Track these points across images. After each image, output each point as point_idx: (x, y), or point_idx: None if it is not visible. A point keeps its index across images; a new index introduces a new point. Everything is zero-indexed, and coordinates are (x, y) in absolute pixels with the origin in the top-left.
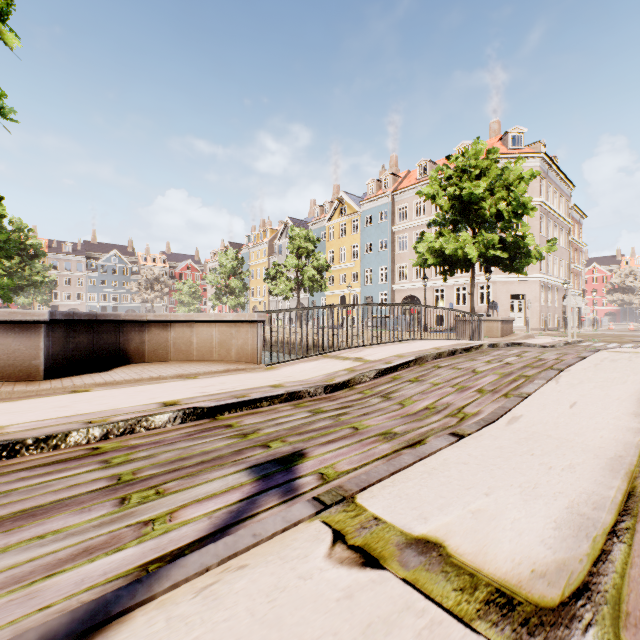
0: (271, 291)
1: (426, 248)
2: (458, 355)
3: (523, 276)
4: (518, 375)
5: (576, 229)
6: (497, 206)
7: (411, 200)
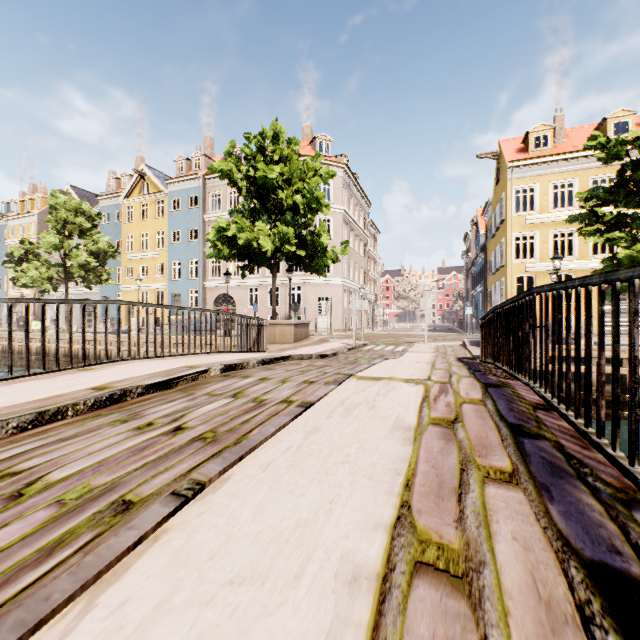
0: (15, 280)
1: (218, 236)
2: (131, 401)
3: (329, 279)
4: (109, 504)
5: (373, 242)
6: (294, 197)
7: (225, 188)
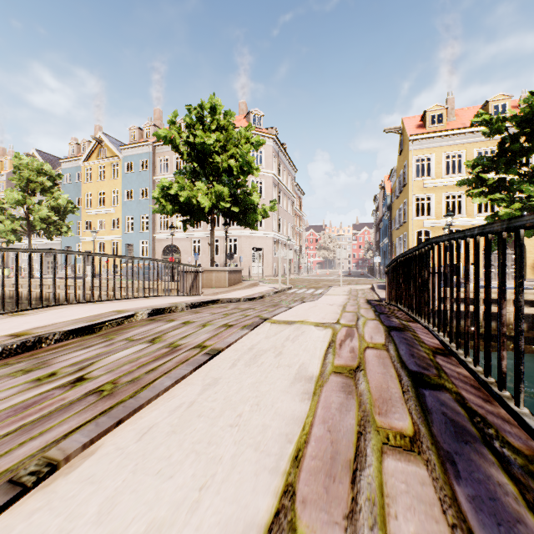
0: None
1: (162, 194)
2: (46, 348)
3: (261, 232)
4: None
5: (298, 202)
6: (228, 161)
7: (172, 154)
